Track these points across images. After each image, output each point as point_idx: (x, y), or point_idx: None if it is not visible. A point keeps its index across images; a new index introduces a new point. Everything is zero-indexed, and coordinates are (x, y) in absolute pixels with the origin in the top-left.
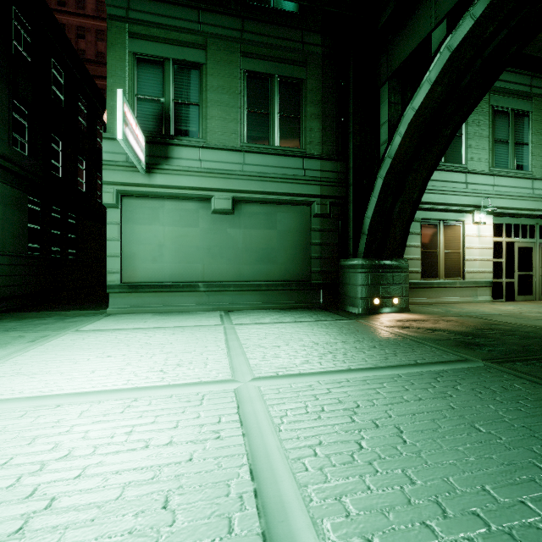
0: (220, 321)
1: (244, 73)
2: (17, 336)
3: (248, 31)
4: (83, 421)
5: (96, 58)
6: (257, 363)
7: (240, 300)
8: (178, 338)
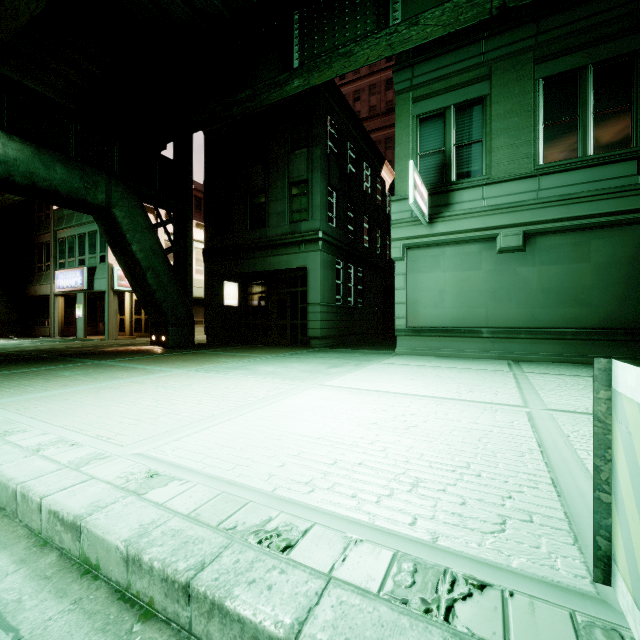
0: (508, 368)
1: (539, 83)
2: (344, 362)
3: (545, 31)
4: (414, 405)
5: (369, 113)
6: (552, 401)
7: (534, 349)
8: (465, 375)
